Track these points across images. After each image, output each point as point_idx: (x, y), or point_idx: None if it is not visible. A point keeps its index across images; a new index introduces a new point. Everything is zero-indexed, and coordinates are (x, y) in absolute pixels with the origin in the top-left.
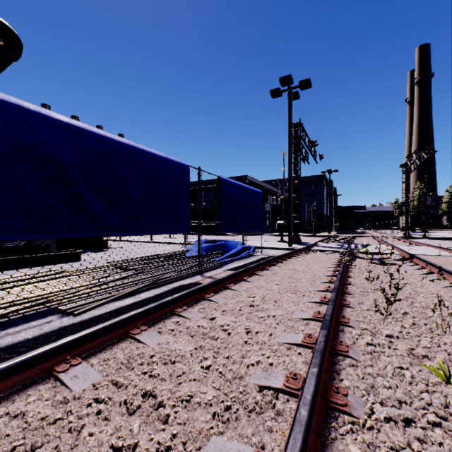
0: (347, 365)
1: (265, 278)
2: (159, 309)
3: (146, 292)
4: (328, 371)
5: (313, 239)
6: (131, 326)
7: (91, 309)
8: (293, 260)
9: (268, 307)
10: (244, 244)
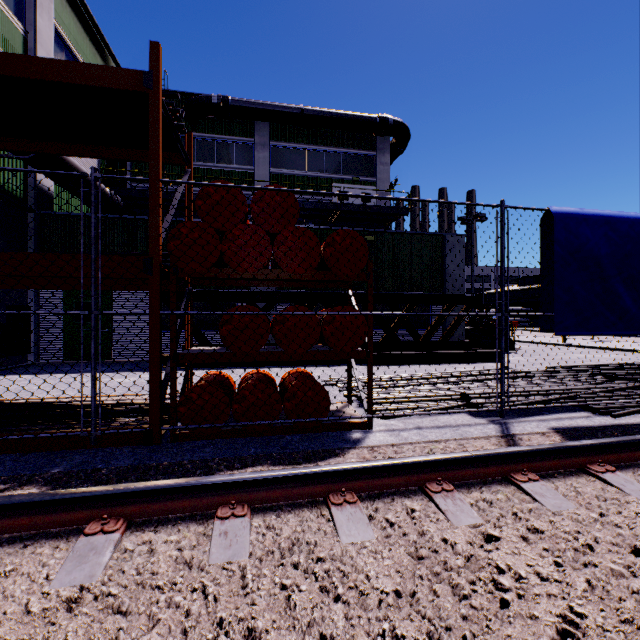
0: None
1: None
2: None
3: None
4: None
5: None
6: None
7: (626, 415)
8: None
9: None
10: None
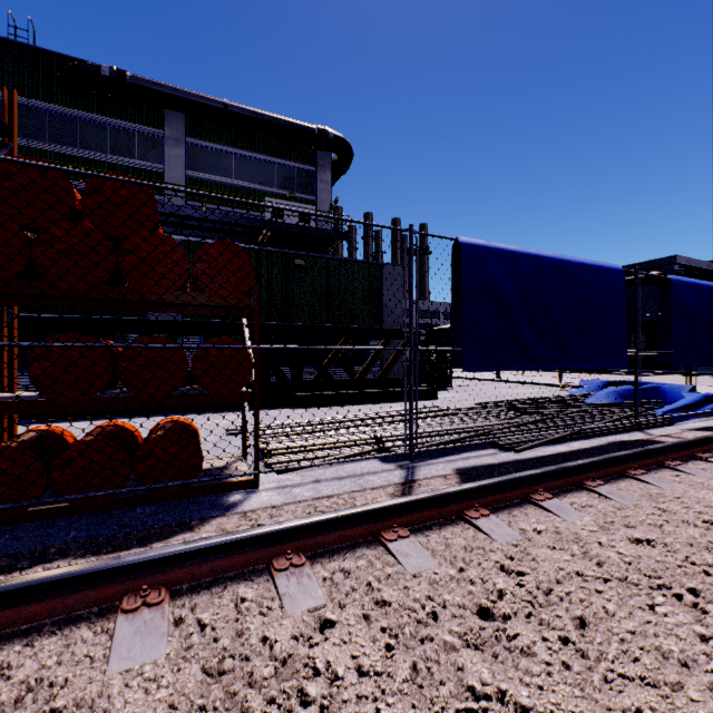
0: None
1: None
2: (644, 457)
3: (574, 442)
4: None
5: None
6: (623, 467)
7: (527, 449)
8: None
9: None
10: (693, 390)
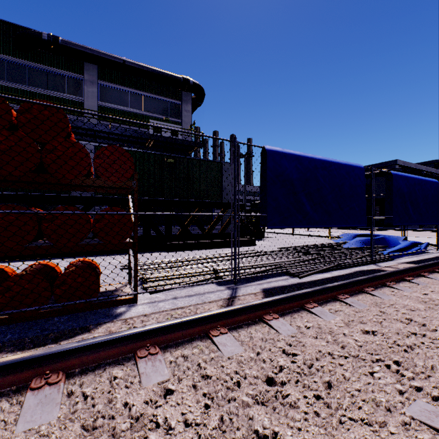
0: None
1: None
2: (374, 280)
3: (335, 271)
4: None
5: None
6: (361, 286)
7: (306, 276)
8: None
9: None
10: (405, 239)
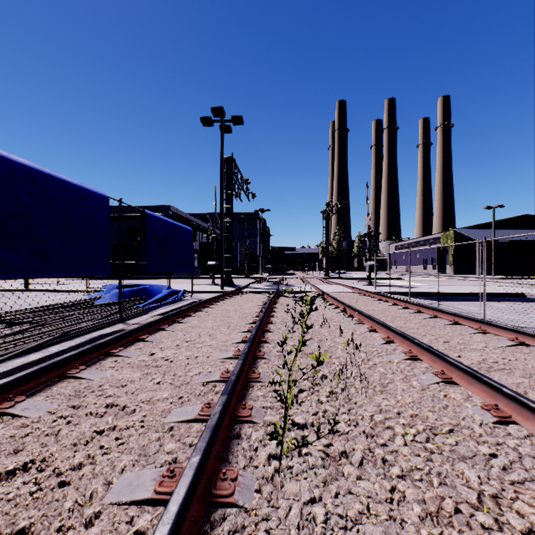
0: (262, 363)
1: (199, 319)
2: (94, 352)
3: (56, 346)
4: (249, 366)
5: (246, 282)
6: (66, 368)
7: None
8: (226, 301)
9: (204, 340)
10: (170, 288)
